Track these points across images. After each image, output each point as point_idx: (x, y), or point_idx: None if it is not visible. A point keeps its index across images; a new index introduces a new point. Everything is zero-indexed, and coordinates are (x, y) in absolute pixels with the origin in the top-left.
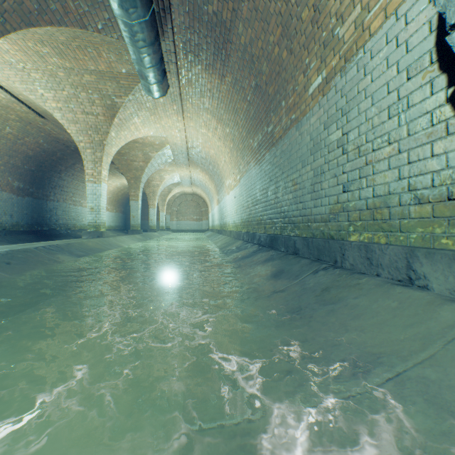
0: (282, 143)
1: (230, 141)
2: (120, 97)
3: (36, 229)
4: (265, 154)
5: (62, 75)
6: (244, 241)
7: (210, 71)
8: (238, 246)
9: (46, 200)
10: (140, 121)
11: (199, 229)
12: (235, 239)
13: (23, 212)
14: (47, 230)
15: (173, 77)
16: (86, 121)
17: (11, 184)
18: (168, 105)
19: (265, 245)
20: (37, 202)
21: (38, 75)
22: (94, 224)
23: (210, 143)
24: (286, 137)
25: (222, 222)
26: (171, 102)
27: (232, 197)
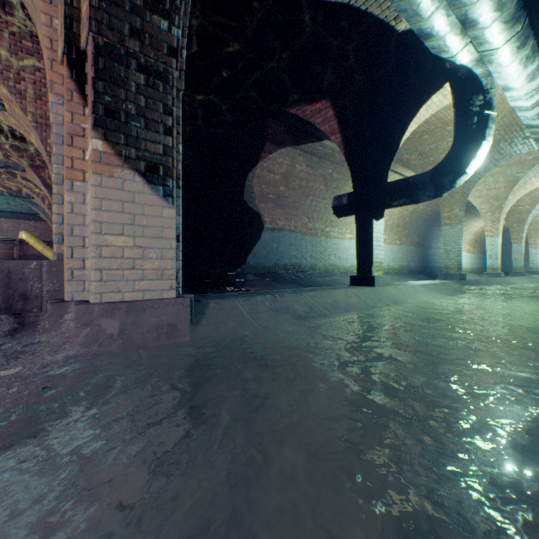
0: None
1: None
2: (521, 173)
3: (424, 271)
4: None
5: None
6: None
7: None
8: None
9: (428, 249)
10: (535, 179)
11: None
12: None
13: (418, 259)
14: (429, 272)
15: None
16: (487, 194)
17: (413, 241)
18: None
19: None
20: (424, 251)
21: None
22: (491, 267)
23: None
24: None
25: None
26: None
27: None
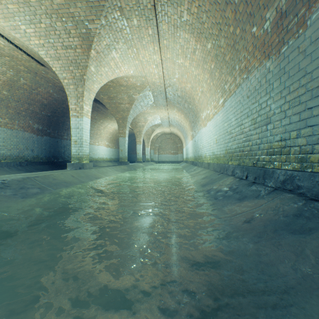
0: None
1: (211, 60)
2: (92, 22)
3: (52, 161)
4: (308, 12)
5: (33, 0)
6: (240, 178)
7: None
8: (232, 186)
9: (61, 139)
10: (118, 57)
11: (175, 161)
12: (220, 174)
13: (42, 147)
14: (61, 161)
15: None
16: (66, 56)
17: (31, 126)
18: (142, 29)
19: None
20: (53, 140)
21: (14, 6)
22: (77, 156)
23: (186, 76)
24: None
25: (197, 154)
26: (145, 22)
27: (209, 127)
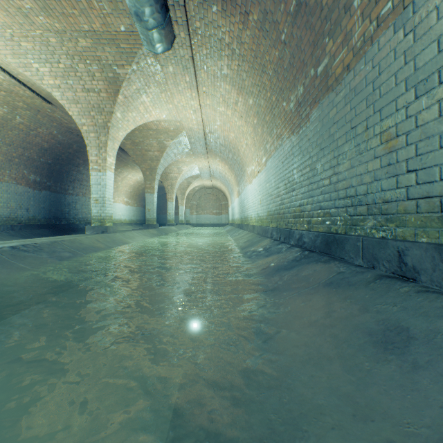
0: (351, 76)
1: (254, 116)
2: (122, 67)
3: (54, 224)
4: (310, 112)
5: (54, 41)
6: (274, 240)
7: (228, 12)
8: (266, 247)
9: (64, 194)
10: (149, 101)
11: (219, 224)
12: (260, 237)
13: (39, 206)
14: (65, 224)
15: (182, 31)
16: (87, 99)
17: (26, 177)
18: (179, 76)
19: (312, 249)
20: (55, 196)
21: (29, 44)
22: (99, 217)
23: (229, 125)
24: (364, 59)
25: (243, 215)
26: (182, 70)
27: (255, 185)
